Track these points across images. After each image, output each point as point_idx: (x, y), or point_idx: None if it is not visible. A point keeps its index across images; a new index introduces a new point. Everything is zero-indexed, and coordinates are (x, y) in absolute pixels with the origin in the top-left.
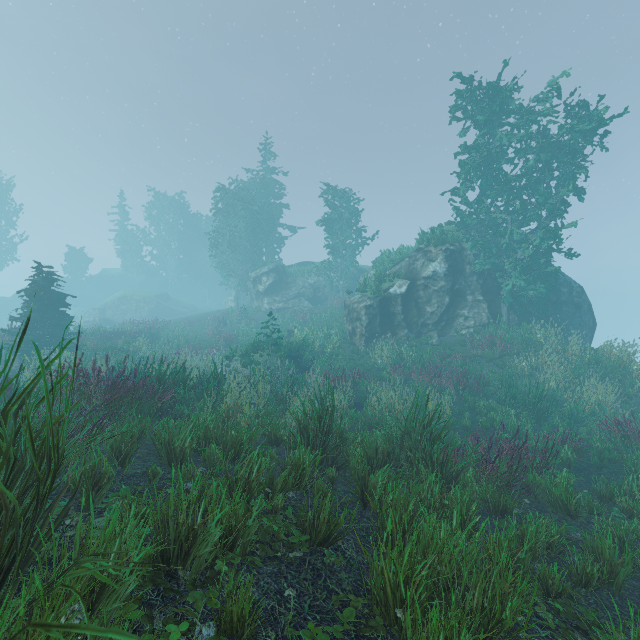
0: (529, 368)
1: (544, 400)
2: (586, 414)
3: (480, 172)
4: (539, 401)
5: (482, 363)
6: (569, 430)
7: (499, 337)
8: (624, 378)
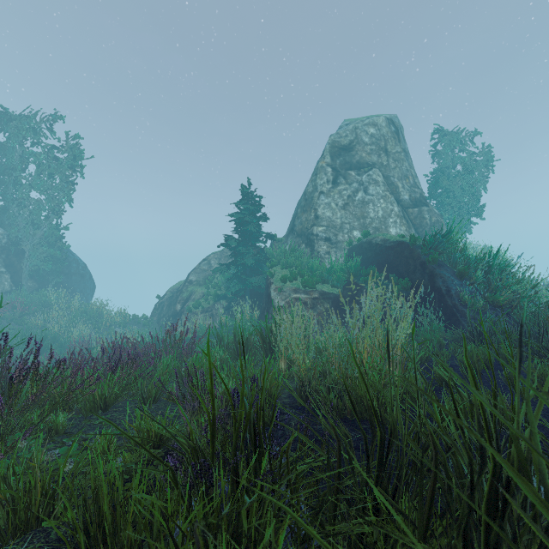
0: (44, 322)
1: (49, 340)
2: (71, 343)
3: (3, 165)
4: (43, 341)
5: (4, 323)
6: (61, 354)
7: (20, 302)
8: (99, 319)
